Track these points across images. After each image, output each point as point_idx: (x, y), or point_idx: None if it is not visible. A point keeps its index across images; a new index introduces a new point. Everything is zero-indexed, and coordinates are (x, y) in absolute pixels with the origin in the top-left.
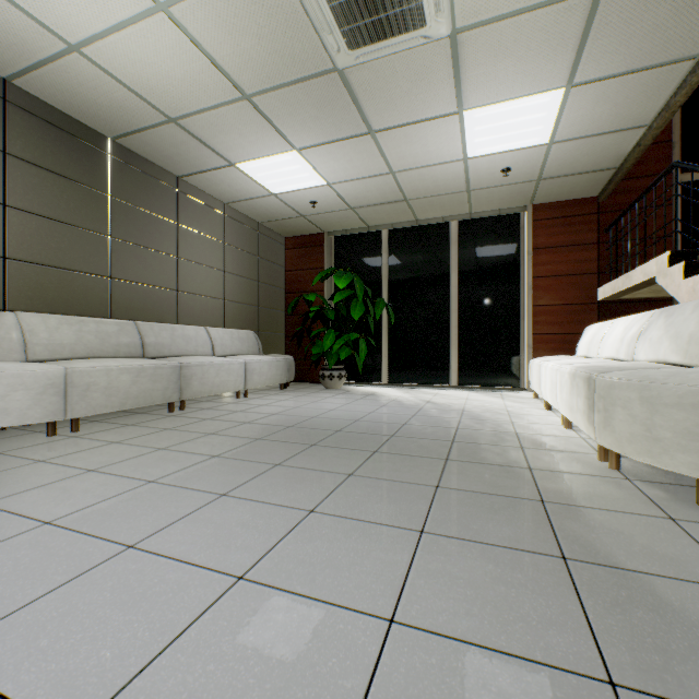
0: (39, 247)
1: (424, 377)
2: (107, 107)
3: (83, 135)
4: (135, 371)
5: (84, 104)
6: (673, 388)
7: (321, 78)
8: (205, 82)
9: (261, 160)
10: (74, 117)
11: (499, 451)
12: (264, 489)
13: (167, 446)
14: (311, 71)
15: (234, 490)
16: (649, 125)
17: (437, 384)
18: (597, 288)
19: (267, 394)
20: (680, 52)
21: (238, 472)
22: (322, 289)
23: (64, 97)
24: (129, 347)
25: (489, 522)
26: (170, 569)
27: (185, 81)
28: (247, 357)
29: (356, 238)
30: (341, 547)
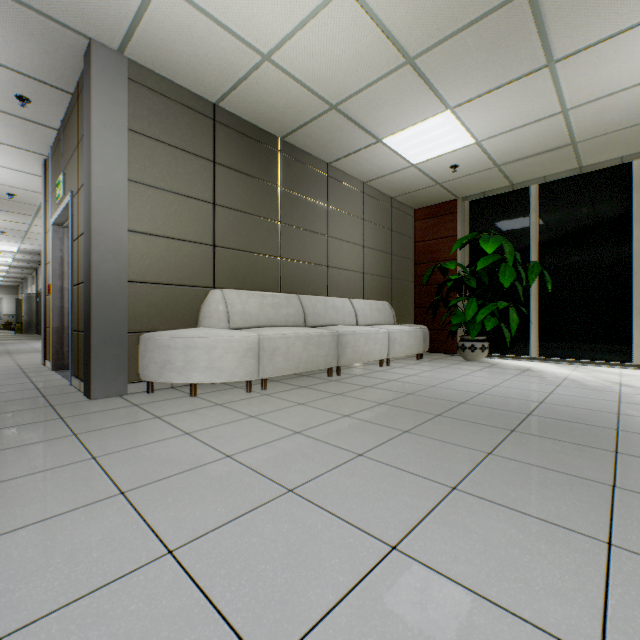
0: (235, 236)
1: (589, 352)
2: (282, 109)
3: (262, 139)
4: (305, 339)
5: (265, 110)
6: None
7: (502, 9)
8: (371, 56)
9: (409, 129)
10: (257, 125)
11: None
12: (502, 489)
13: (349, 413)
14: (492, 4)
15: (462, 484)
16: None
17: (611, 362)
18: None
19: (406, 364)
20: None
21: (447, 457)
22: (455, 258)
23: (252, 108)
24: (294, 317)
25: None
26: (471, 605)
27: (352, 61)
28: (388, 327)
29: (495, 200)
30: None
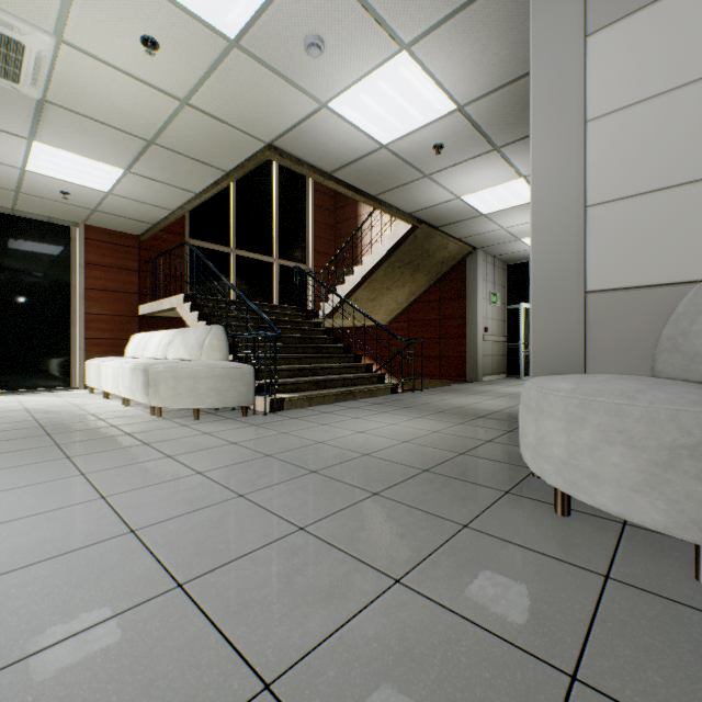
0: None
1: None
2: None
3: None
4: None
5: None
6: (186, 370)
7: None
8: None
9: None
10: None
11: (88, 423)
12: None
13: None
14: None
15: None
16: (174, 210)
17: None
18: (140, 306)
19: None
20: (190, 188)
21: None
22: None
23: None
24: None
25: (106, 445)
26: None
27: None
28: None
29: None
30: (22, 474)
